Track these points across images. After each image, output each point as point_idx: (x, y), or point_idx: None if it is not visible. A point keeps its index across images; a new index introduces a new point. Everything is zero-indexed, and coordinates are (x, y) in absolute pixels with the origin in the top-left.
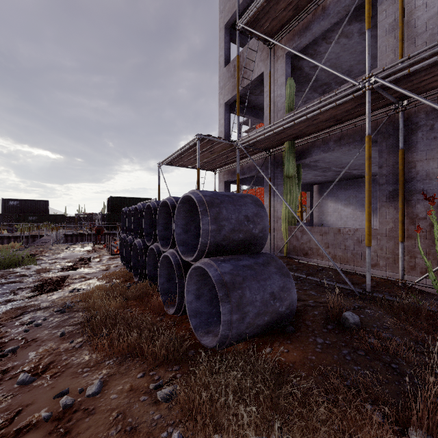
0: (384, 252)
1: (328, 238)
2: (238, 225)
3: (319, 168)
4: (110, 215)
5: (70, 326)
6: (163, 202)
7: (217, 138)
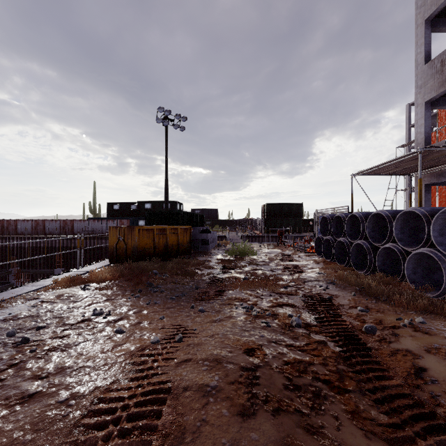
0: None
1: None
2: None
3: None
4: (267, 220)
5: (352, 291)
6: (404, 211)
7: (439, 147)
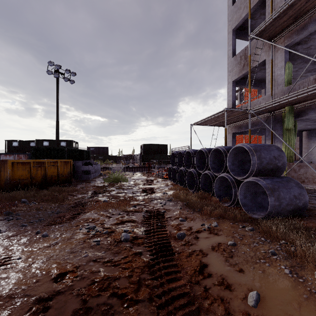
0: None
1: None
2: (270, 161)
3: (310, 120)
4: (143, 156)
5: (180, 206)
6: (214, 149)
7: (236, 109)
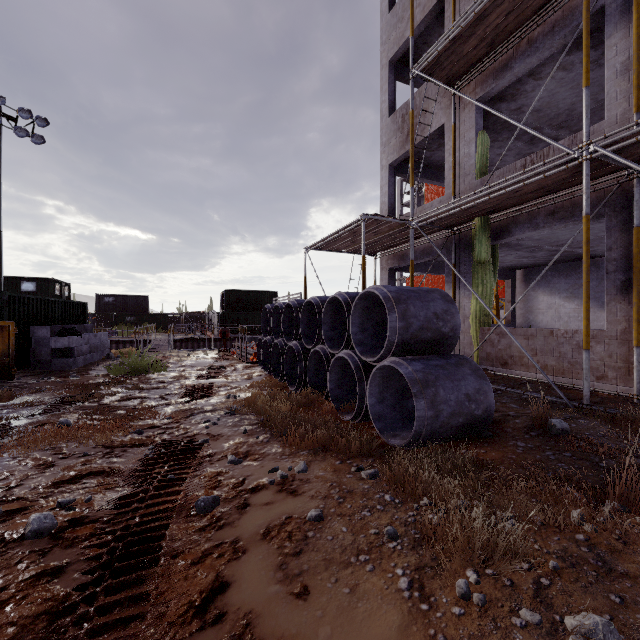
0: (615, 360)
1: (535, 343)
2: (426, 323)
3: (524, 247)
4: (226, 315)
5: (248, 425)
6: (331, 298)
7: (386, 217)
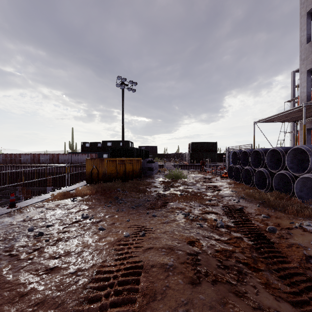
0: None
1: None
2: None
3: None
4: (192, 154)
5: (256, 204)
6: (294, 148)
7: None
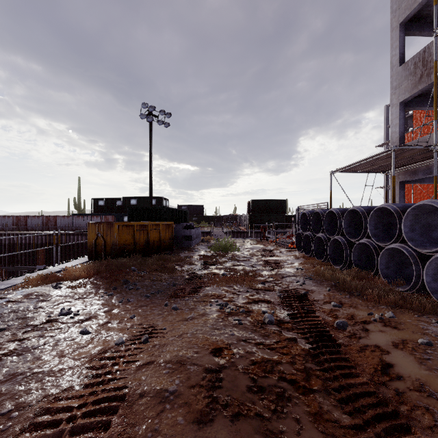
0: None
1: None
2: None
3: None
4: (252, 216)
5: (327, 287)
6: (378, 208)
7: (411, 146)
